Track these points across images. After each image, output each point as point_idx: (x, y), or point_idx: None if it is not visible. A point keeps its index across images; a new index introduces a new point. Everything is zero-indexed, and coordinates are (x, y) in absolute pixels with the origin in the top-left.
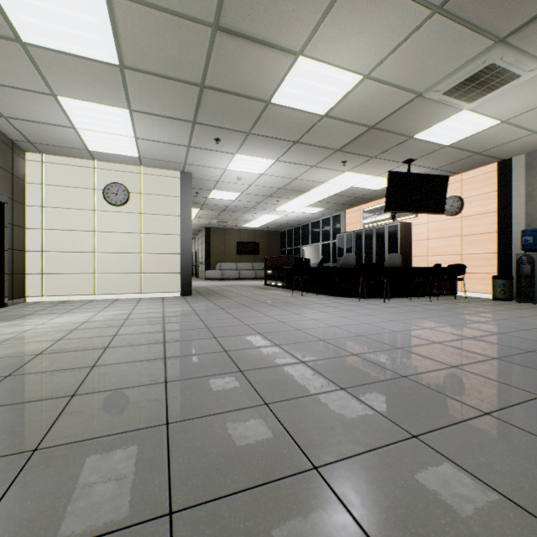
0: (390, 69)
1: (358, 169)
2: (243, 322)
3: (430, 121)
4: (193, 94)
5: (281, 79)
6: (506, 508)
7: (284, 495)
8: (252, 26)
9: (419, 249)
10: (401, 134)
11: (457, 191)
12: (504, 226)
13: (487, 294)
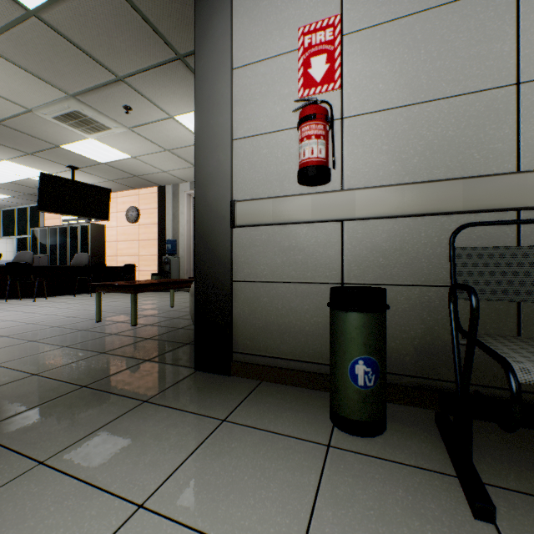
0: None
1: (20, 161)
2: None
3: (65, 137)
4: None
5: None
6: None
7: None
8: None
9: (111, 250)
10: (45, 140)
11: (137, 203)
12: (162, 235)
13: None
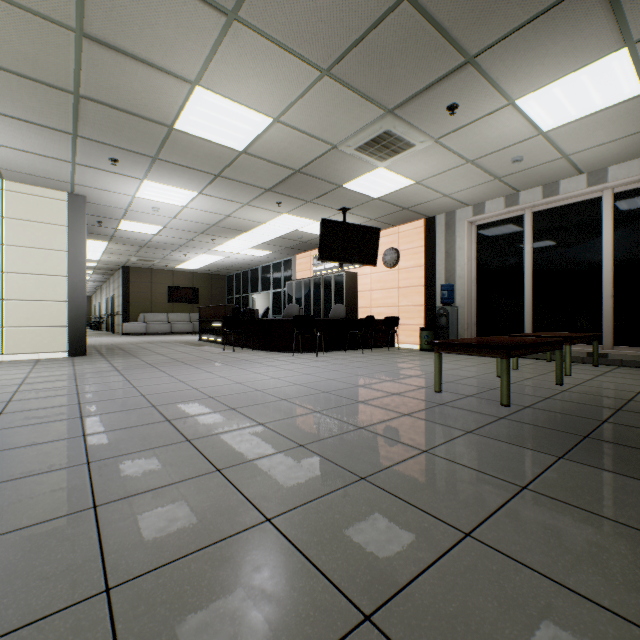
0: (299, 117)
1: (297, 212)
2: (133, 384)
3: (353, 173)
4: (66, 101)
5: (181, 105)
6: (240, 507)
7: (42, 531)
8: (130, 43)
9: (364, 300)
10: (330, 182)
11: (395, 244)
12: (430, 280)
13: (417, 346)
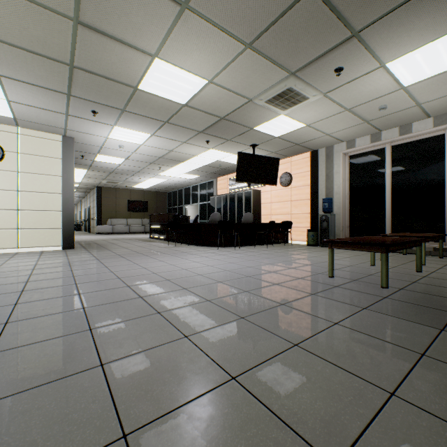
0: (226, 79)
1: (220, 147)
2: (110, 270)
3: (262, 119)
4: (64, 71)
5: (144, 72)
6: (210, 367)
7: (66, 385)
8: (111, 27)
9: (266, 210)
10: (245, 126)
11: (289, 169)
12: (314, 195)
13: (305, 242)
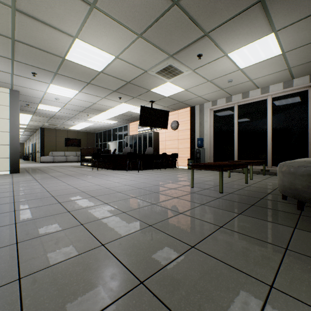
0: (128, 56)
1: (129, 102)
2: (43, 186)
3: (155, 84)
4: (7, 42)
5: (69, 47)
6: (90, 240)
7: None
8: (41, 15)
9: (162, 145)
10: (144, 88)
11: (176, 118)
12: (192, 136)
13: (187, 167)
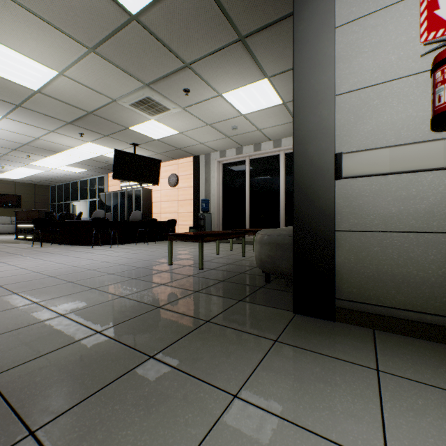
0: (80, 75)
1: (99, 142)
2: None
3: (134, 120)
4: None
5: None
6: None
7: None
8: None
9: (156, 208)
10: (119, 124)
11: (176, 171)
12: (197, 196)
13: None
